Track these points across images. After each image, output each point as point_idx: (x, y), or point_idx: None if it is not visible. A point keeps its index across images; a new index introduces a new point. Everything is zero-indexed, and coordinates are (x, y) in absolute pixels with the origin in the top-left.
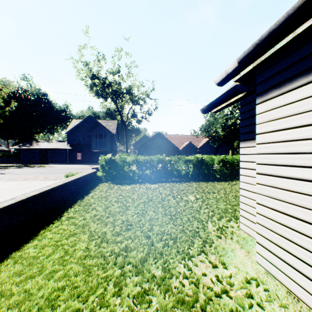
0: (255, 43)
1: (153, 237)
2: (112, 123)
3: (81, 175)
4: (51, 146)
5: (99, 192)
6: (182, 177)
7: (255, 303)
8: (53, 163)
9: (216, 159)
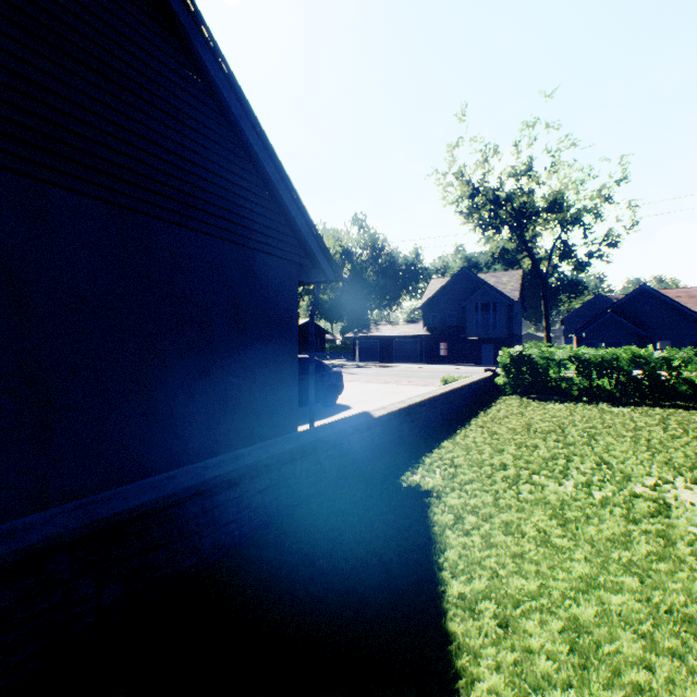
0: None
1: (608, 458)
2: (509, 276)
3: (474, 378)
4: (396, 331)
5: (506, 406)
6: None
7: None
8: (399, 361)
9: None
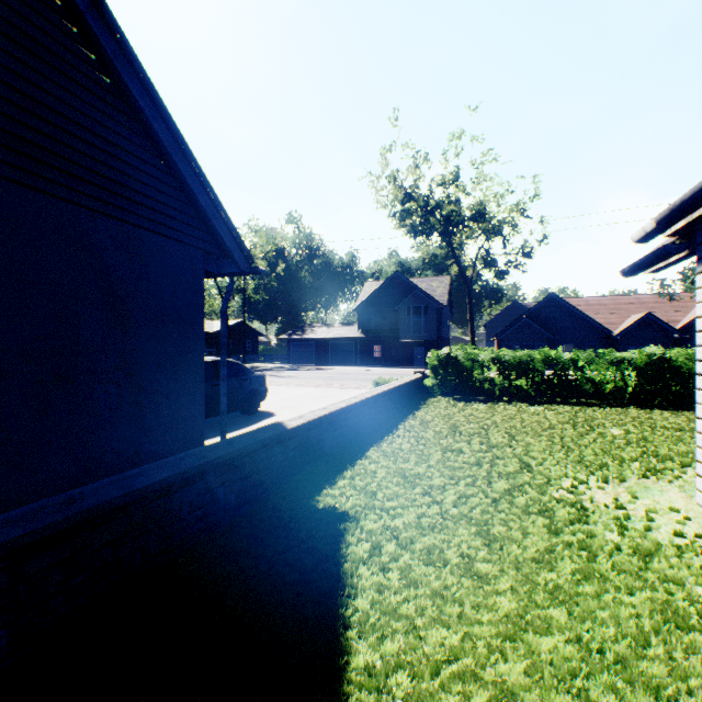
0: (669, 207)
1: (528, 459)
2: (438, 281)
3: (404, 380)
4: (332, 333)
5: (434, 408)
6: (604, 396)
7: (659, 521)
8: (335, 364)
9: None
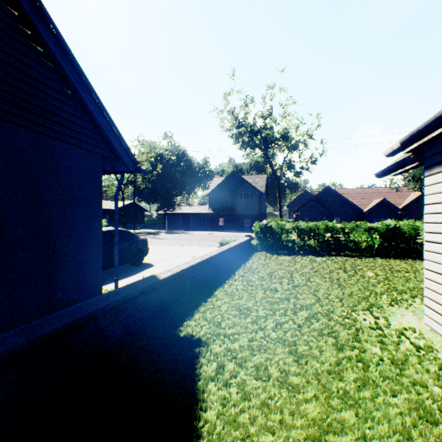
0: (409, 134)
1: (319, 295)
2: (259, 178)
3: (238, 242)
4: (192, 210)
5: (258, 260)
6: (361, 250)
7: (404, 337)
8: (194, 229)
9: (421, 227)
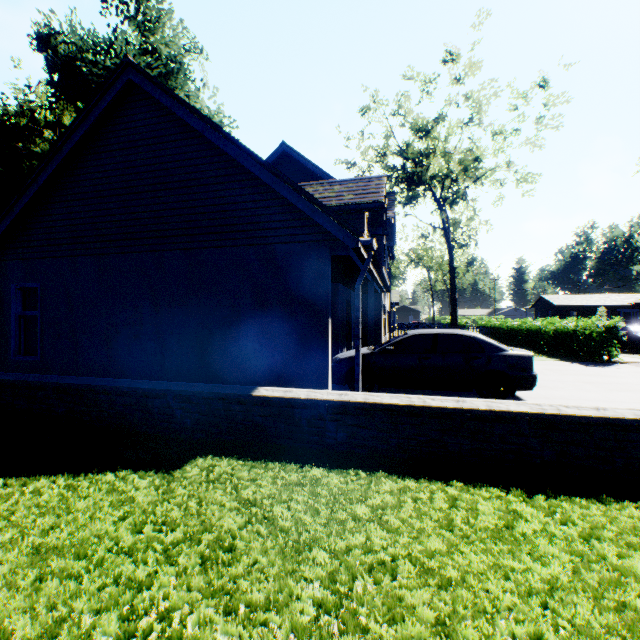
0: None
1: None
2: None
3: None
4: None
5: None
6: None
7: None
8: None
9: None
